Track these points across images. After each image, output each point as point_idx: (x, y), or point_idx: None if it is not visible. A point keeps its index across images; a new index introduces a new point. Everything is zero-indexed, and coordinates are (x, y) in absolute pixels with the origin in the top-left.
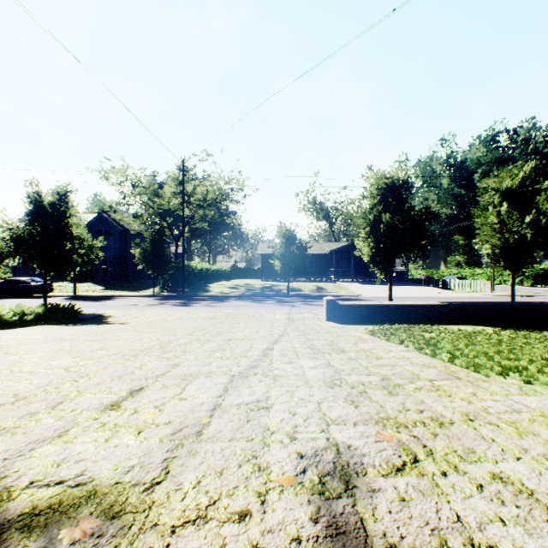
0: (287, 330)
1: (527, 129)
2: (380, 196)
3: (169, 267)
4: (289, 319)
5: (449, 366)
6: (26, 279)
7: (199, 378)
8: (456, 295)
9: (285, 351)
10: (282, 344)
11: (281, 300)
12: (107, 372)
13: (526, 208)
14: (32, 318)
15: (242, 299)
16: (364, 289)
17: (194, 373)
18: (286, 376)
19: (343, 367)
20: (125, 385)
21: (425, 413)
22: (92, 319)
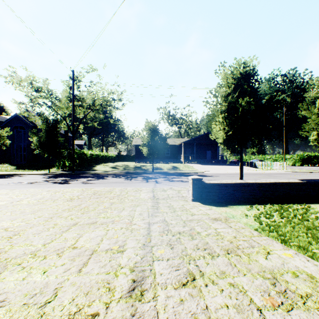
0: (151, 235)
1: (292, 74)
2: (234, 86)
3: (61, 152)
4: (154, 199)
5: None
6: None
7: None
8: (268, 172)
9: None
10: None
11: (147, 176)
12: None
13: None
14: None
15: (117, 176)
16: (204, 168)
17: None
18: None
19: None
20: None
21: None
22: None
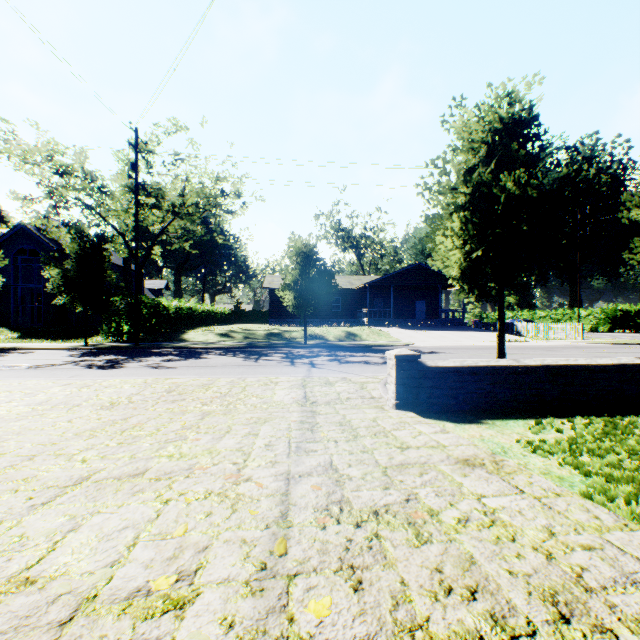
0: (290, 526)
1: (590, 146)
2: (485, 150)
3: (111, 301)
4: (306, 403)
5: None
6: None
7: None
8: (546, 344)
9: None
10: None
11: (293, 353)
12: None
13: None
14: None
15: (230, 352)
16: (412, 336)
17: None
18: None
19: None
20: None
21: None
22: None
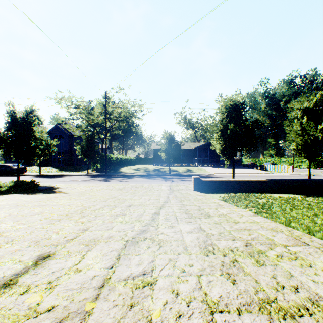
0: (169, 197)
1: (312, 75)
2: (227, 113)
3: (97, 157)
4: (170, 190)
5: (292, 230)
6: (10, 164)
7: (99, 244)
8: (272, 174)
9: (168, 216)
10: (166, 209)
11: (165, 177)
12: (29, 237)
13: (318, 120)
14: (5, 190)
15: (142, 176)
16: (215, 171)
17: (97, 238)
18: (169, 241)
19: (212, 232)
20: (36, 253)
21: (301, 292)
22: (46, 190)
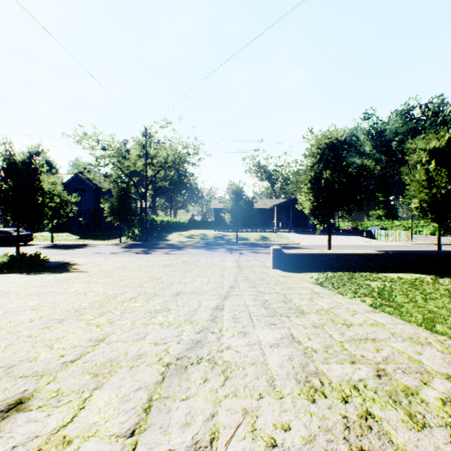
0: (237, 279)
1: (437, 104)
2: (320, 155)
3: (133, 219)
4: (239, 267)
5: (445, 341)
6: (9, 230)
7: (118, 373)
8: (382, 244)
9: (237, 312)
10: (234, 301)
11: (231, 248)
12: None
13: None
14: None
15: (197, 247)
16: (302, 239)
17: (116, 359)
18: (240, 366)
19: (313, 345)
20: None
21: None
22: (57, 267)
